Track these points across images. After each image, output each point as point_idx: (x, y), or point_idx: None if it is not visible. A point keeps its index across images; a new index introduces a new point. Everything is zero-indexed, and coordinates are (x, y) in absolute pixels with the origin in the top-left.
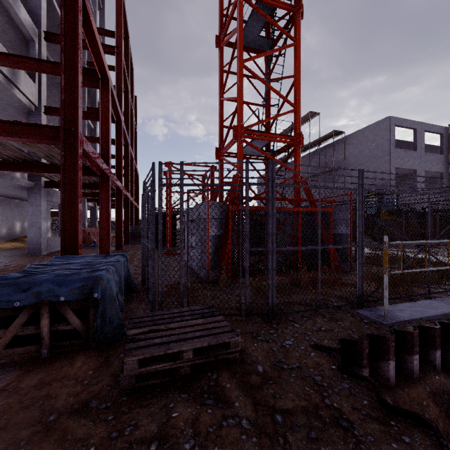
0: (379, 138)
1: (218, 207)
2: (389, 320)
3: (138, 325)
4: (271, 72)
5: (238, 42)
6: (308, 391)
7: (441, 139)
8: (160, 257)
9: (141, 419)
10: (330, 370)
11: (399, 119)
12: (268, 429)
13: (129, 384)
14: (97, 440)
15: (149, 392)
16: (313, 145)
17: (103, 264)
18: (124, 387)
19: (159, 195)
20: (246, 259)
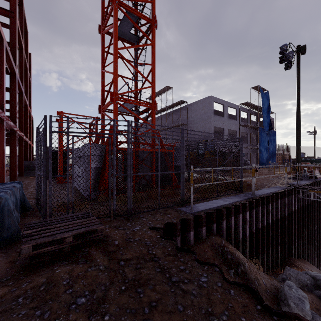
0: (205, 108)
1: (98, 148)
2: (193, 211)
3: (32, 227)
4: (137, 58)
5: (114, 35)
6: (141, 249)
7: (236, 112)
8: (51, 182)
9: (34, 278)
10: (156, 238)
11: (216, 98)
12: (115, 268)
13: (25, 262)
14: (1, 294)
15: (40, 266)
16: (169, 108)
17: (1, 189)
18: (21, 265)
19: (50, 138)
20: (113, 181)
